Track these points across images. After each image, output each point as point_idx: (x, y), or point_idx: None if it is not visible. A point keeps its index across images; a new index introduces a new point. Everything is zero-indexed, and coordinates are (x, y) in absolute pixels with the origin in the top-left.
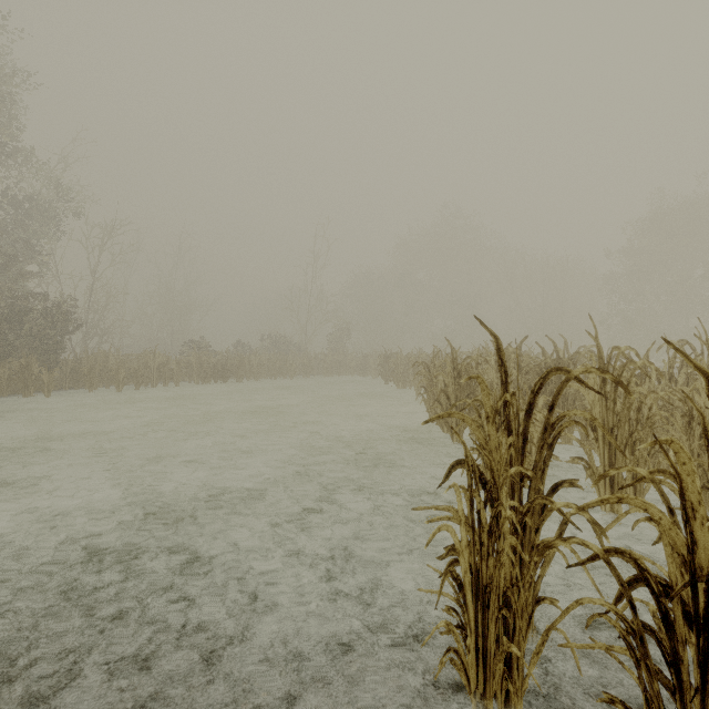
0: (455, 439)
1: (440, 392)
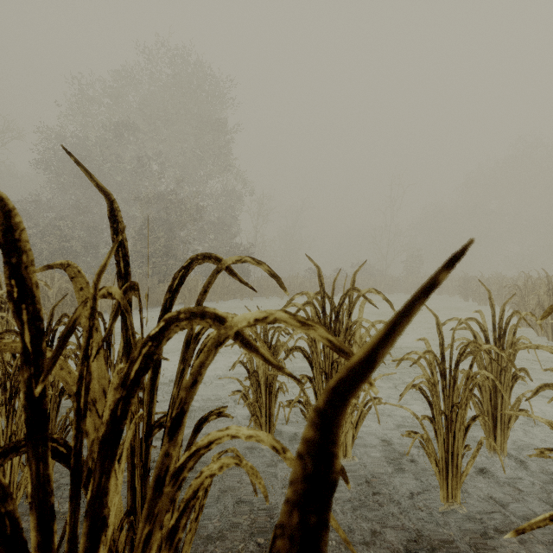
0: (550, 339)
1: (536, 305)
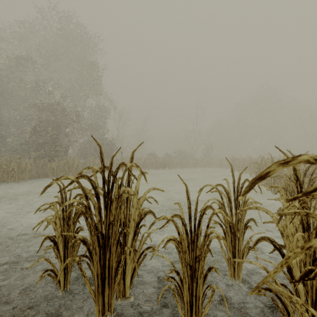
0: (273, 192)
1: None
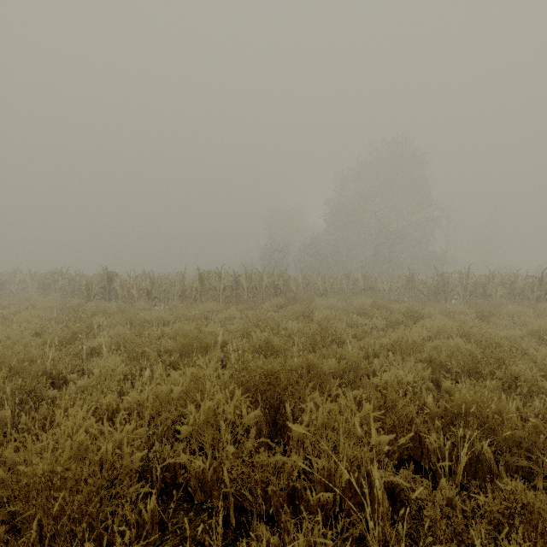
0: None
1: None
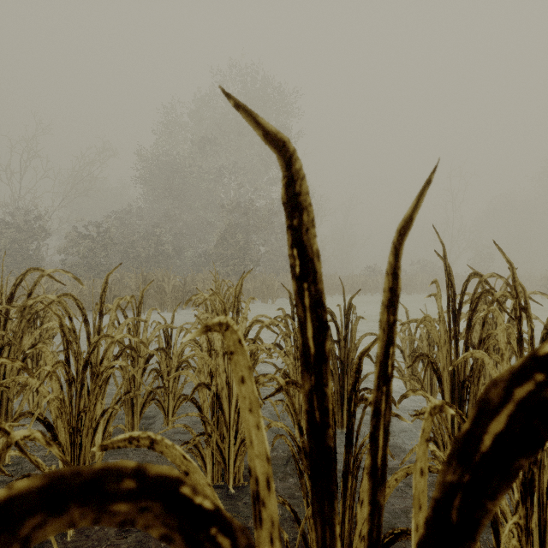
0: None
1: None
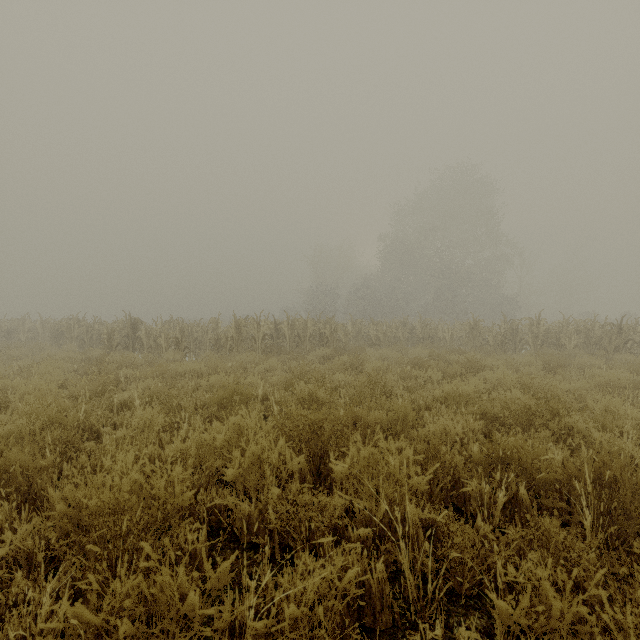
0: None
1: None
